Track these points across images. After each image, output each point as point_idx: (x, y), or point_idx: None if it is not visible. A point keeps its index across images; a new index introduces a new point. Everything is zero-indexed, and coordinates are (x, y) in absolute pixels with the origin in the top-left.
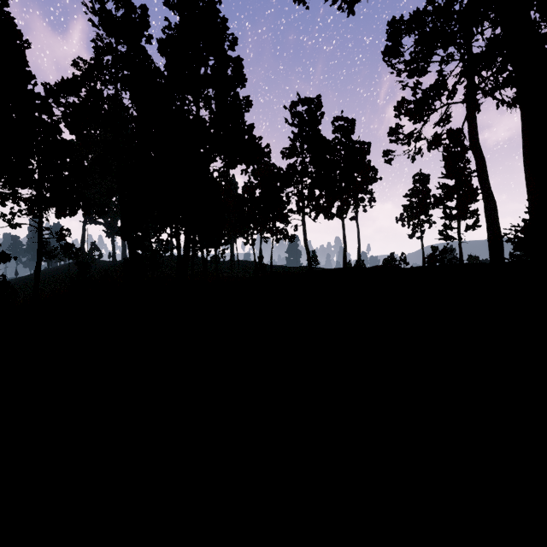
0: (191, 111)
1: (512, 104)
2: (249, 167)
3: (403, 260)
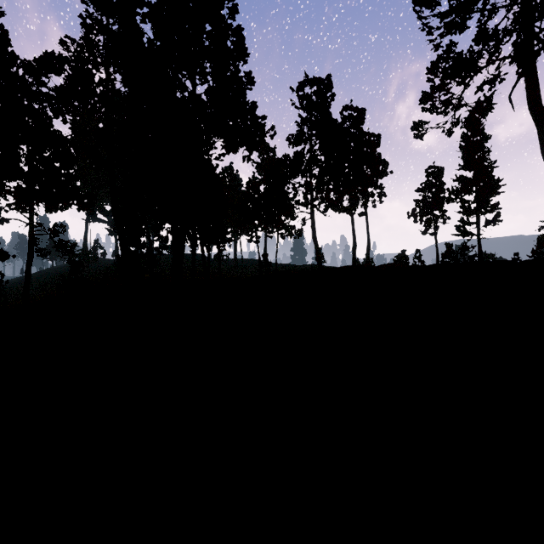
0: (185, 87)
1: None
2: (251, 153)
3: (418, 257)
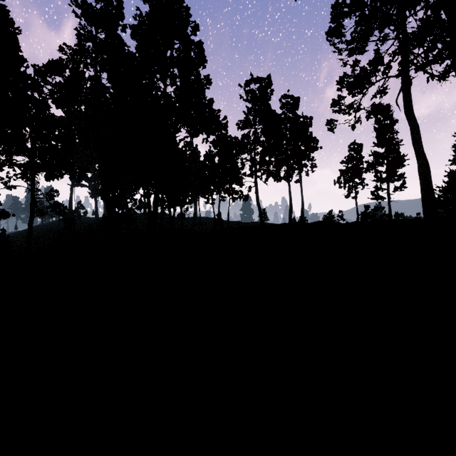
0: (159, 88)
1: (442, 78)
2: (209, 137)
3: (341, 216)
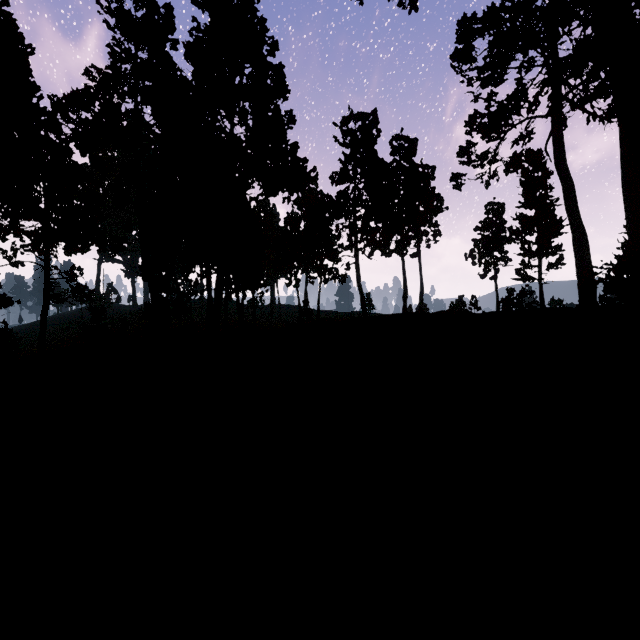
0: (224, 128)
1: (605, 118)
2: (292, 195)
3: (474, 304)
